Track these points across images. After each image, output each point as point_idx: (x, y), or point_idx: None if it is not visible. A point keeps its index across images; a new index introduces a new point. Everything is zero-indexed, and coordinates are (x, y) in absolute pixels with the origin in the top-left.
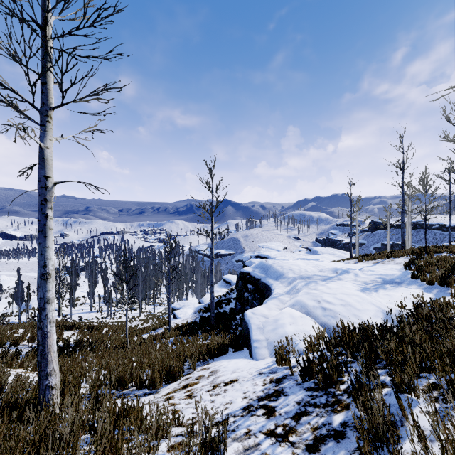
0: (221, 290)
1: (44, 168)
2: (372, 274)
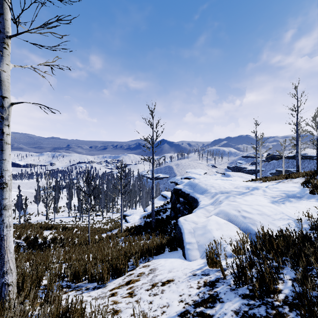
0: (160, 202)
1: (1, 89)
2: (277, 190)
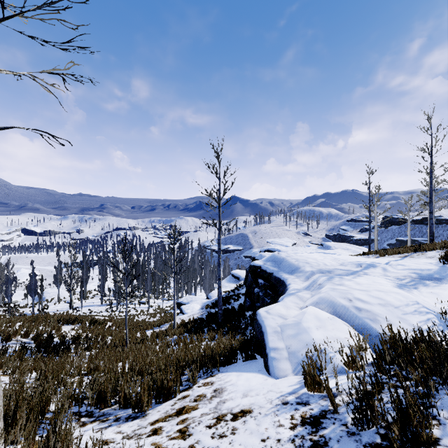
0: (229, 285)
1: None
2: (404, 268)
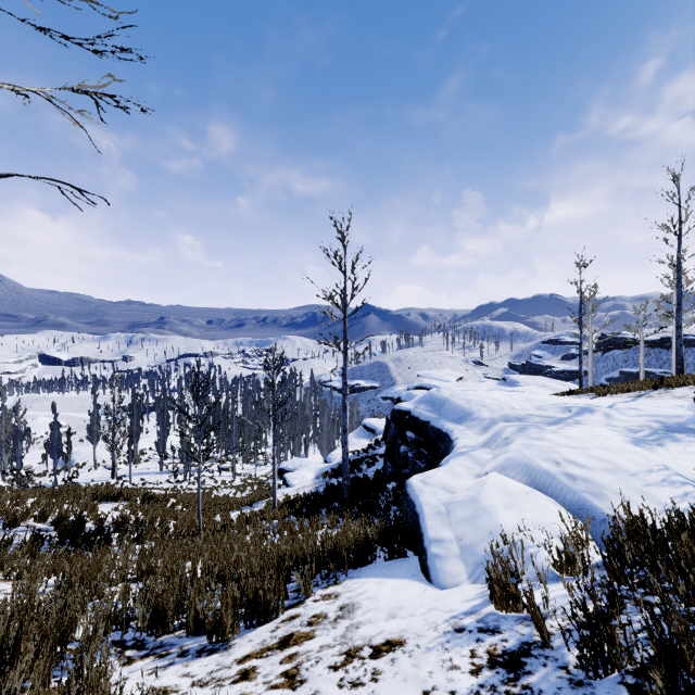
0: (360, 442)
1: None
2: (639, 414)
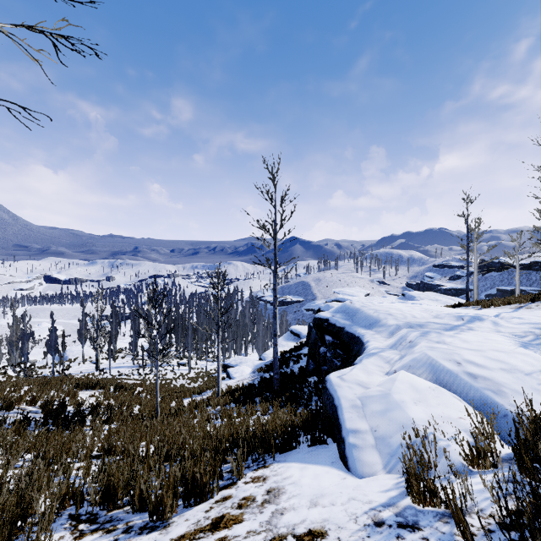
0: (287, 344)
1: None
2: (522, 322)
